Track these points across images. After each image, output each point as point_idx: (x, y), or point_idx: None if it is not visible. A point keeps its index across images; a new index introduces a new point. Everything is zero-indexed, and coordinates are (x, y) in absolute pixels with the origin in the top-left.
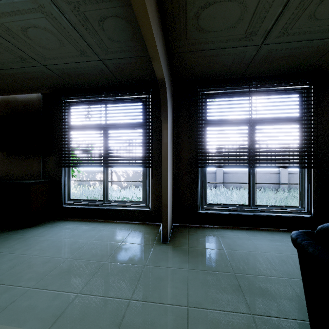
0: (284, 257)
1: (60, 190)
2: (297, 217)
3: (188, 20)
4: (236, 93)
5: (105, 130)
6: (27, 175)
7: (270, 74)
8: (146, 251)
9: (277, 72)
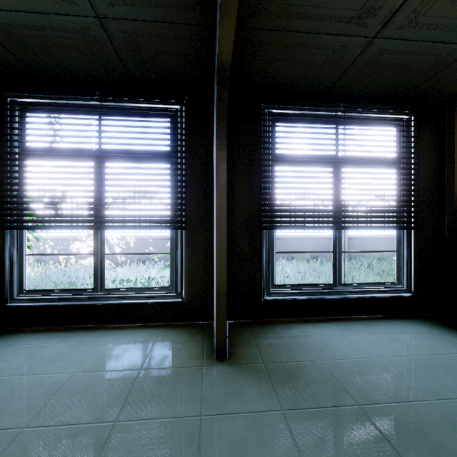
0: (406, 362)
1: (2, 275)
2: (395, 297)
3: None
4: (318, 116)
5: (98, 161)
6: None
7: (364, 93)
8: (193, 381)
9: (374, 91)
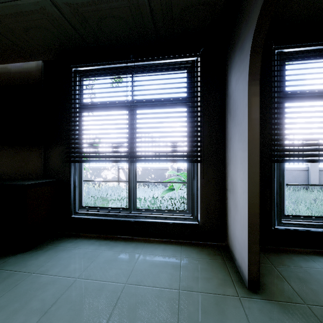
0: None
1: (69, 195)
2: None
3: None
4: None
5: (132, 109)
6: (23, 172)
7: None
8: (237, 316)
9: None
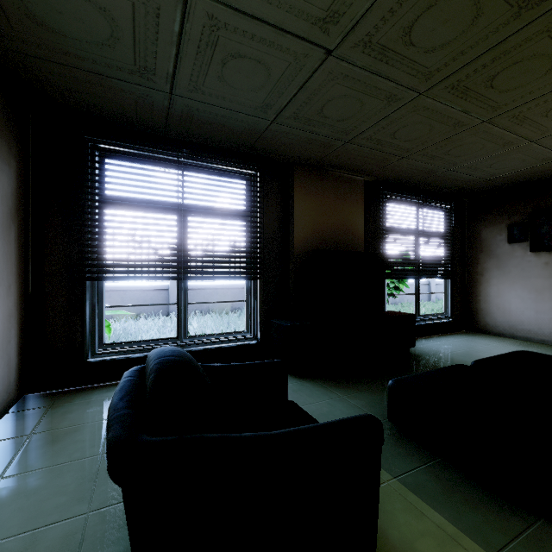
0: None
1: None
2: (242, 345)
3: None
4: (157, 159)
5: None
6: None
7: (207, 143)
8: None
9: (214, 143)
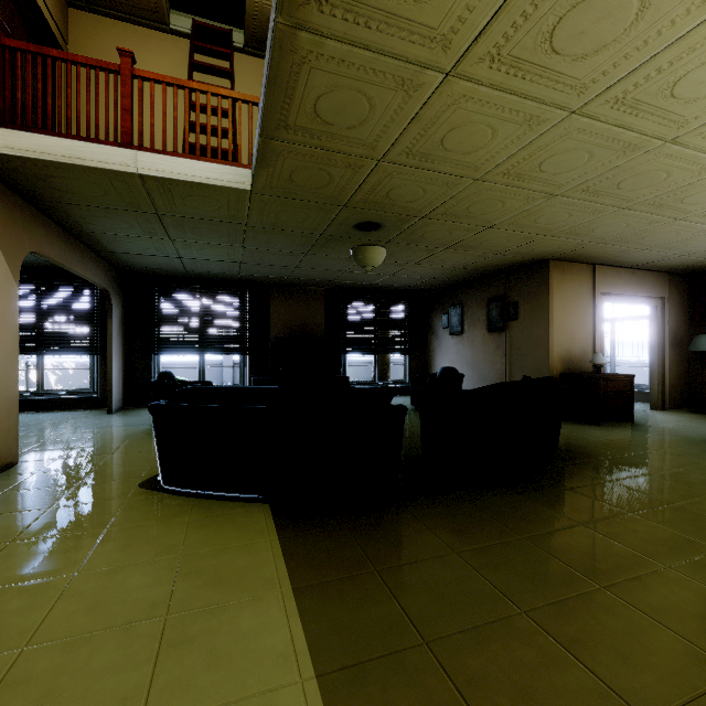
0: None
1: None
2: None
3: (123, 260)
4: (187, 291)
5: (40, 315)
6: None
7: (214, 280)
8: (91, 417)
9: (218, 279)
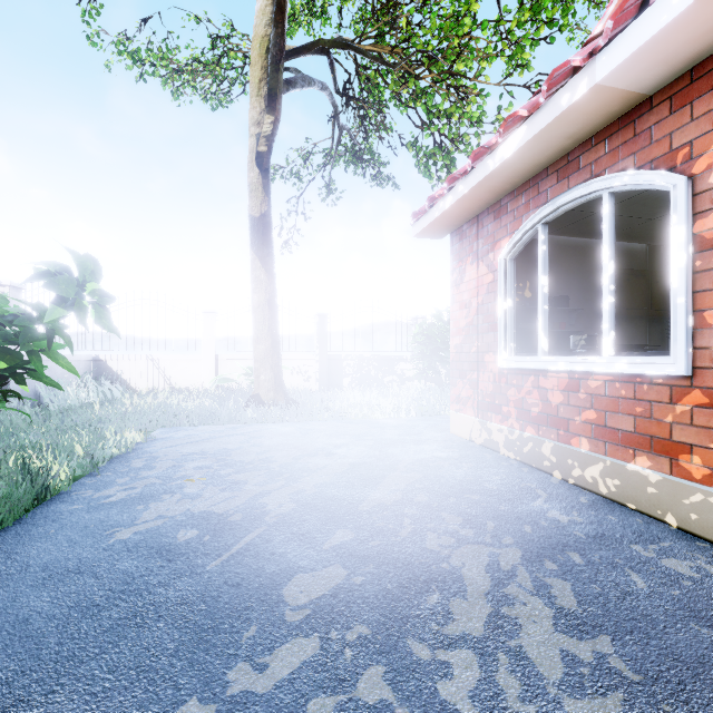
0: None
1: None
2: None
3: None
4: None
5: None
6: None
7: None
8: None
9: None
